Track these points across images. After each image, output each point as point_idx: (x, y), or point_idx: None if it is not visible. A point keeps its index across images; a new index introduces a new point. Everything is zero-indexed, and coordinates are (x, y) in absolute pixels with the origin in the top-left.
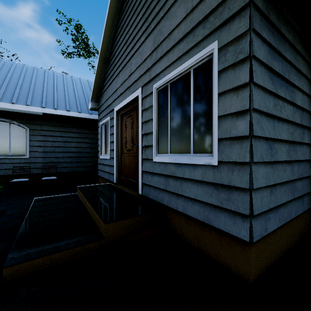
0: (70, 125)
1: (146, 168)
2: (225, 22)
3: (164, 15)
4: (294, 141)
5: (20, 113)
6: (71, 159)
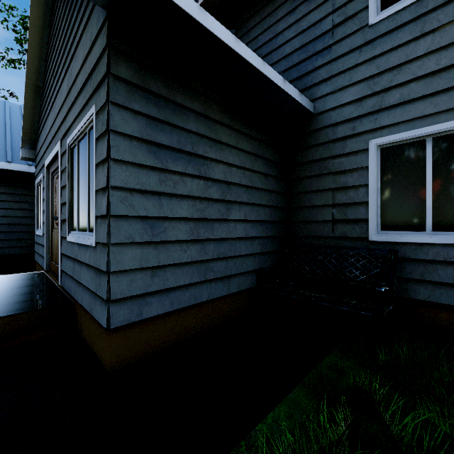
0: None
1: (63, 250)
2: (99, 86)
3: (75, 53)
4: (209, 218)
5: None
6: None
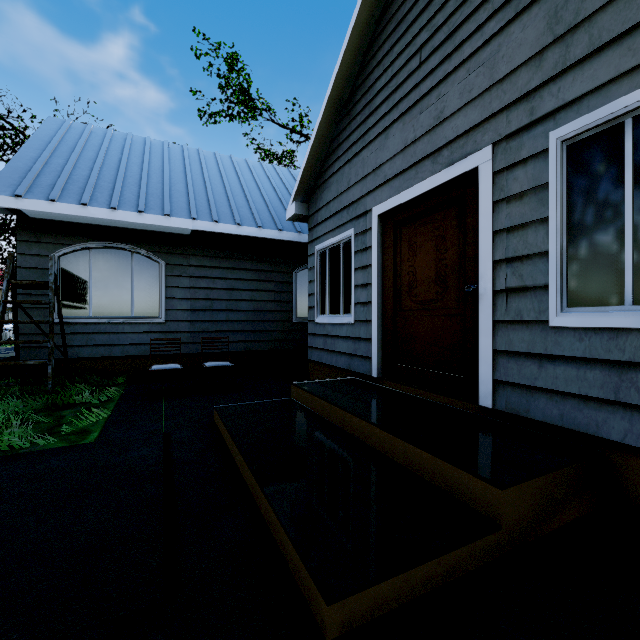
0: (239, 254)
1: (516, 345)
2: None
3: None
4: None
5: (149, 233)
6: (241, 324)
